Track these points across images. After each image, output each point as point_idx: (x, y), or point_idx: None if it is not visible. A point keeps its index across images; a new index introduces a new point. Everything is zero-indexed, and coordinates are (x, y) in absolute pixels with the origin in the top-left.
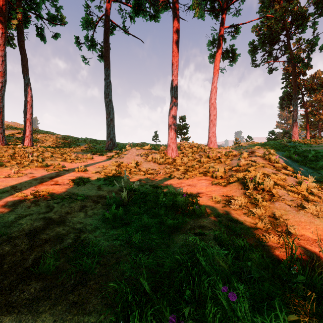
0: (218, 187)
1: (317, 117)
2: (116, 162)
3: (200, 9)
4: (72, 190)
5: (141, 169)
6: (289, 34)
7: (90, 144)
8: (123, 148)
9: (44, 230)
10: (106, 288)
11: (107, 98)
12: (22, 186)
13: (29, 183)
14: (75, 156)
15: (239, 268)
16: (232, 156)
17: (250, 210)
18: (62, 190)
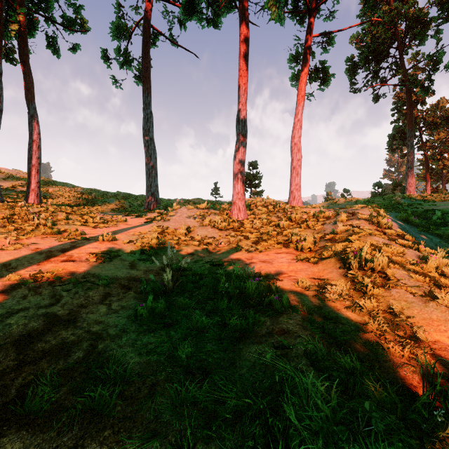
0: (306, 265)
1: (441, 163)
2: (159, 227)
3: (279, 8)
4: (93, 269)
5: (194, 237)
6: (403, 46)
7: (123, 201)
8: (170, 206)
9: (43, 336)
10: (129, 448)
11: (146, 135)
12: (20, 263)
13: (30, 260)
14: (101, 218)
15: (350, 410)
16: (324, 218)
17: (355, 301)
18: (77, 269)
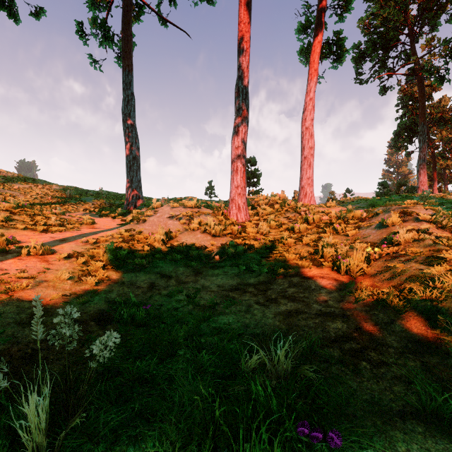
0: (380, 312)
1: (443, 163)
2: (128, 231)
3: None
4: None
5: (175, 247)
6: (415, 32)
7: (102, 200)
8: None
9: None
10: None
11: (127, 121)
12: None
13: None
14: (61, 220)
15: None
16: (356, 219)
17: None
18: None
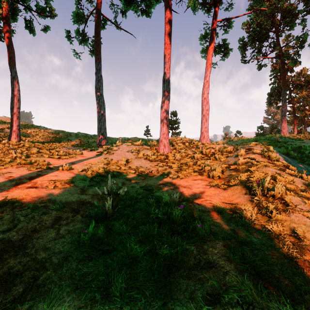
0: (218, 190)
1: (303, 113)
2: (106, 158)
3: None
4: (50, 194)
5: (131, 166)
6: (279, 31)
7: (81, 139)
8: (114, 143)
9: None
10: None
11: (98, 92)
12: None
13: (2, 186)
14: (64, 152)
15: None
16: (227, 152)
17: (263, 225)
18: (37, 195)
